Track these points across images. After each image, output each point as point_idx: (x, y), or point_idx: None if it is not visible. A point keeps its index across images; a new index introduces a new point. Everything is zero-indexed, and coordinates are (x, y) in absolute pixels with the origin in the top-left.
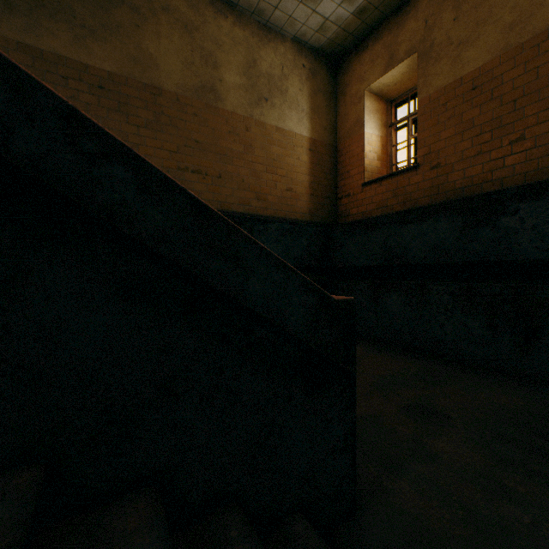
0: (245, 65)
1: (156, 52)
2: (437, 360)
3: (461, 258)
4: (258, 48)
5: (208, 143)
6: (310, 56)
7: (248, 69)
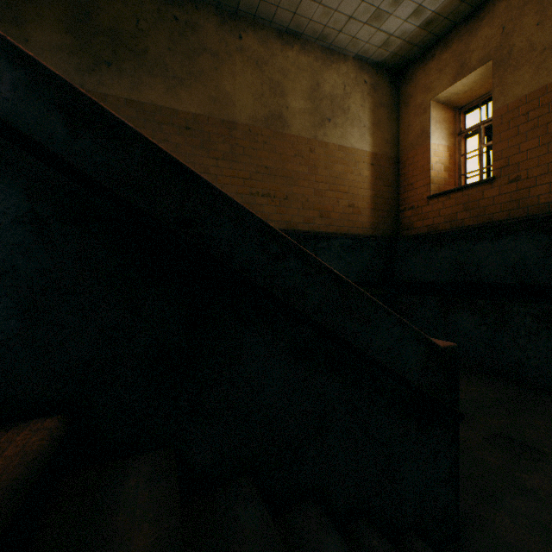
0: (309, 90)
1: (231, 90)
2: (519, 386)
3: (546, 279)
4: (321, 71)
5: (276, 168)
6: (372, 70)
7: (312, 93)
